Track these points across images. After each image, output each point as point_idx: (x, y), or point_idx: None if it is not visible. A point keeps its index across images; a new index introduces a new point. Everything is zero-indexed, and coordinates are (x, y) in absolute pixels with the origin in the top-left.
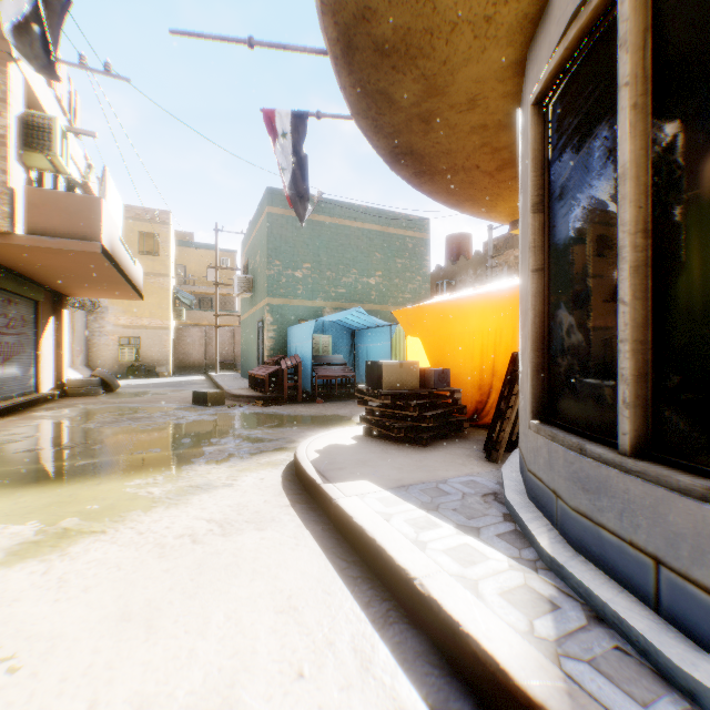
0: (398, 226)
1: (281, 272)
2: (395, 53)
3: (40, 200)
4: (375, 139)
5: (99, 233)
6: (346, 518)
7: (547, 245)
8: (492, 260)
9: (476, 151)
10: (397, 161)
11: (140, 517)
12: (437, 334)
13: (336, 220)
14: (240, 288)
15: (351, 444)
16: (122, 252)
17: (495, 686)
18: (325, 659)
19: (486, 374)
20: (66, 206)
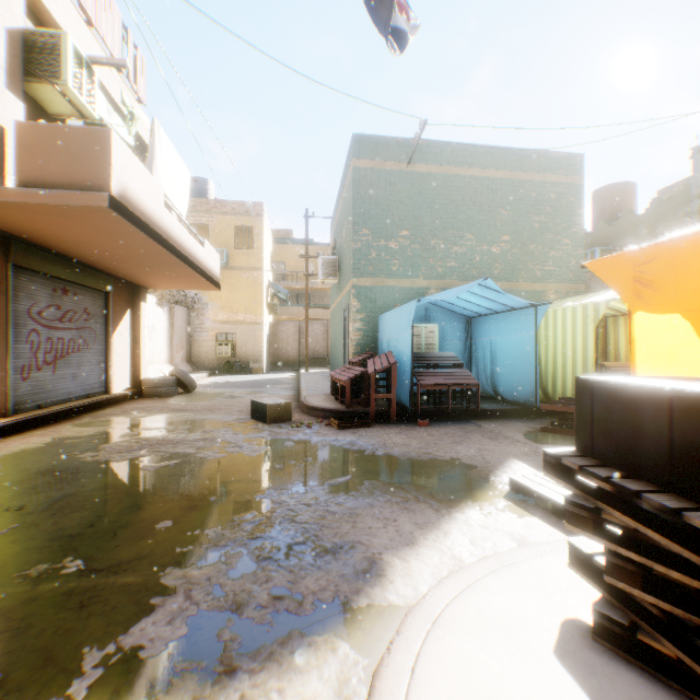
0: (534, 170)
1: (370, 243)
2: None
3: (34, 139)
4: None
5: (107, 180)
6: None
7: None
8: (698, 201)
9: None
10: None
11: None
12: None
13: (444, 168)
14: (324, 272)
15: None
16: (170, 222)
17: None
18: None
19: None
20: (65, 146)
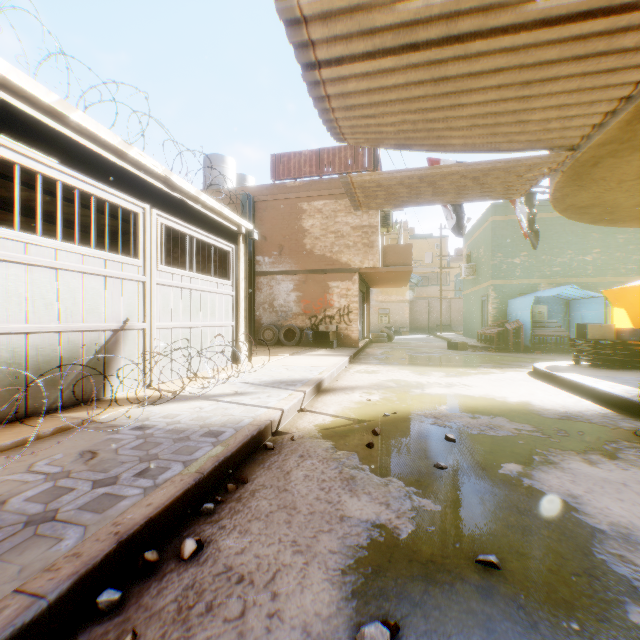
0: None
1: (501, 261)
2: (586, 206)
3: (388, 250)
4: (579, 220)
5: (411, 261)
6: (563, 379)
7: None
8: None
9: None
10: (594, 222)
11: (475, 375)
12: (636, 306)
13: (550, 214)
14: (466, 273)
15: (564, 366)
16: None
17: (607, 397)
18: (557, 395)
19: None
20: (397, 251)
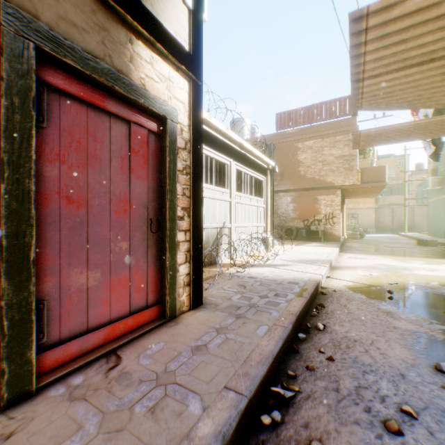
0: None
1: None
2: None
3: (364, 171)
4: None
5: (384, 178)
6: None
7: None
8: None
9: None
10: None
11: None
12: None
13: None
14: (431, 185)
15: None
16: None
17: None
18: None
19: None
20: (372, 172)
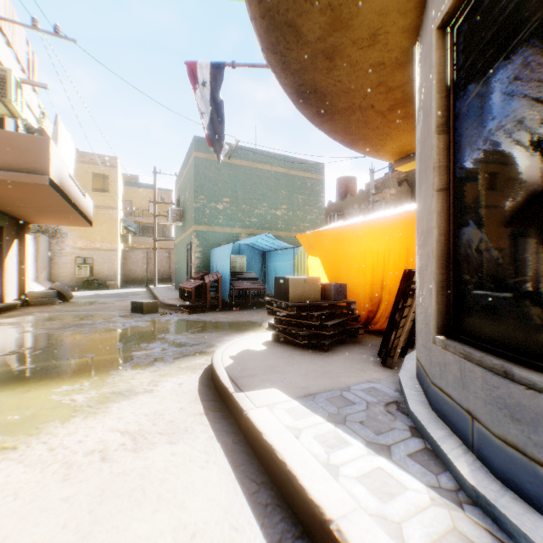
0: (299, 169)
1: (205, 204)
2: None
3: None
4: (283, 76)
5: (48, 168)
6: (256, 433)
7: (452, 165)
8: (373, 196)
9: (372, 90)
10: (302, 100)
11: (56, 429)
12: (334, 254)
13: (250, 163)
14: (173, 218)
15: (261, 349)
16: (72, 186)
17: None
18: None
19: (376, 288)
20: (18, 145)
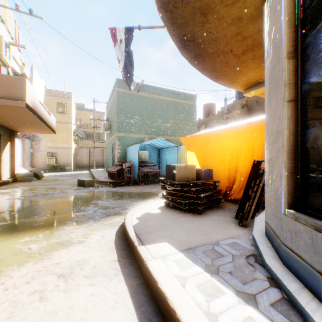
0: (181, 98)
1: (123, 120)
2: None
3: None
4: (172, 29)
5: (24, 97)
6: (153, 280)
7: (299, 82)
8: (226, 115)
9: (232, 39)
10: (184, 46)
11: (13, 271)
12: (204, 150)
13: (151, 95)
14: (104, 129)
15: (157, 212)
16: (41, 108)
17: None
18: None
19: (232, 172)
20: (6, 82)
